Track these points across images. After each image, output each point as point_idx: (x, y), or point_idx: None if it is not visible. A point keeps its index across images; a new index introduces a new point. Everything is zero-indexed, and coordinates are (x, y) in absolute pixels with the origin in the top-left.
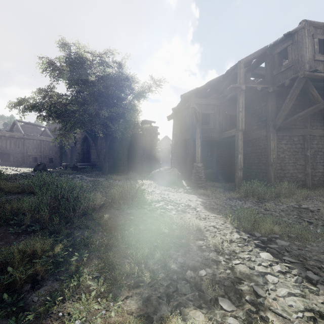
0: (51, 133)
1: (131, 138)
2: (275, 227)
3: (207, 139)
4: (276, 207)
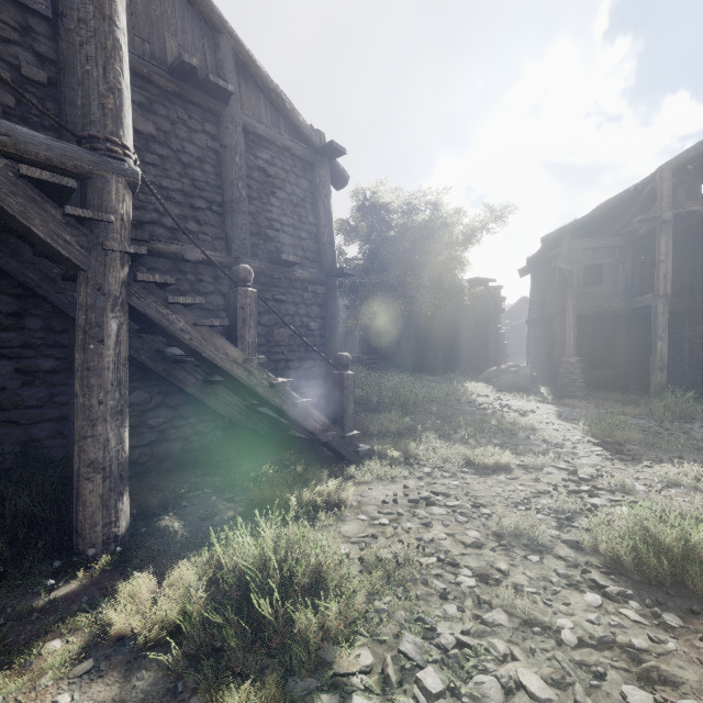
0: None
1: (450, 312)
2: (636, 435)
3: (597, 313)
4: (697, 430)
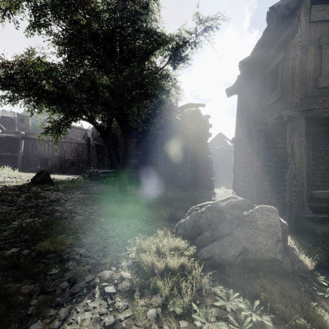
0: (94, 136)
1: (169, 134)
2: None
3: None
4: None
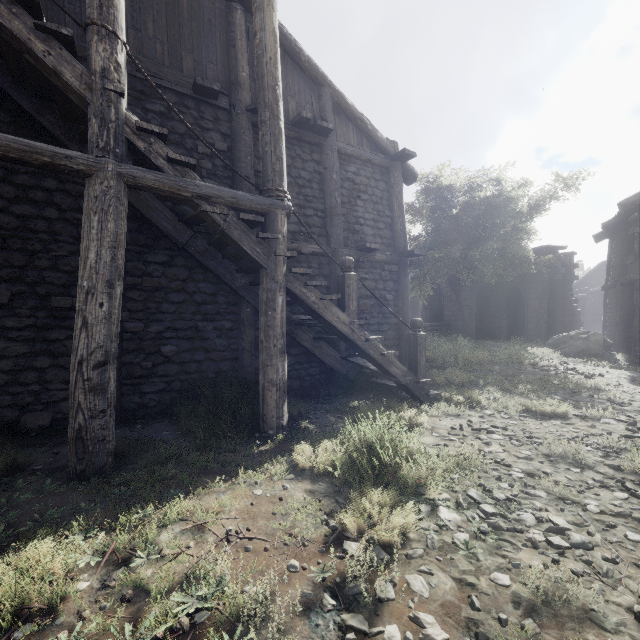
0: None
1: (515, 281)
2: None
3: None
4: None
